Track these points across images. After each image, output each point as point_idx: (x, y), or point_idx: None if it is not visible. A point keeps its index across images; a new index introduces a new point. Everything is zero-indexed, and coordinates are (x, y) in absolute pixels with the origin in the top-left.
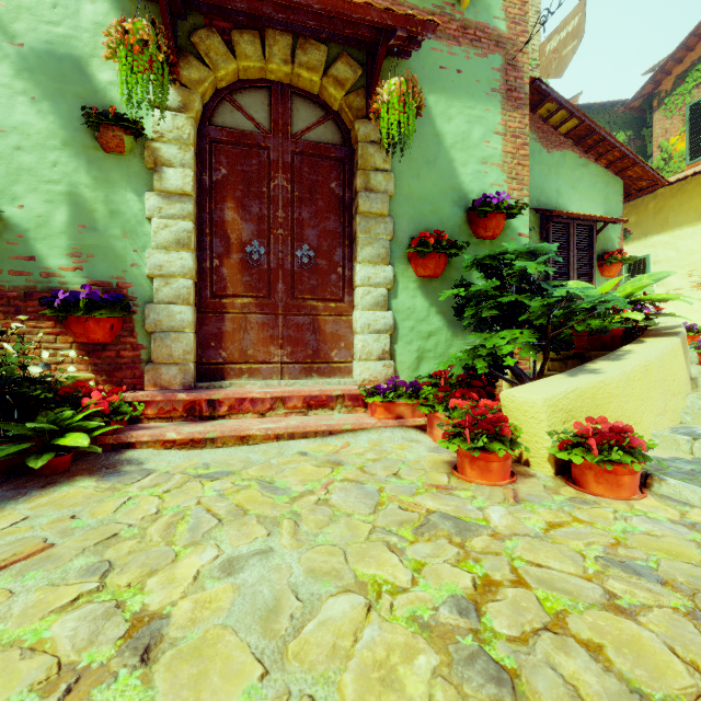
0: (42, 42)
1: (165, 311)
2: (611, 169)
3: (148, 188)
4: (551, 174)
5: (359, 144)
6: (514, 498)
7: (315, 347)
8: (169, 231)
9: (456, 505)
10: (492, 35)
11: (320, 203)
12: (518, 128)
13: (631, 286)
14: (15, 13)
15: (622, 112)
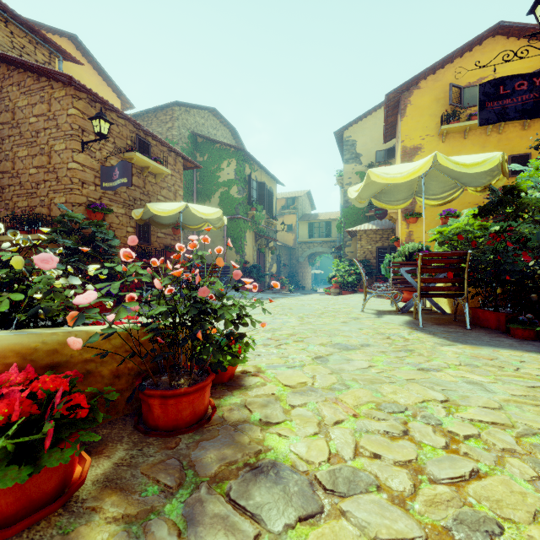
0: None
1: None
2: None
3: None
4: None
5: None
6: None
7: None
8: None
9: None
10: None
11: None
12: None
13: None
14: None
15: None
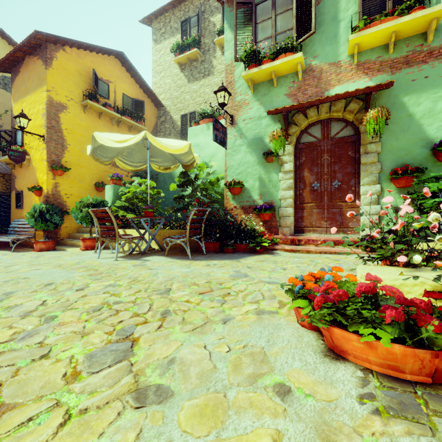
0: (252, 136)
1: (284, 210)
2: None
3: (279, 171)
4: None
5: (361, 134)
6: None
7: (341, 221)
8: (285, 184)
9: None
10: None
11: (343, 162)
12: None
13: None
14: (247, 131)
15: None
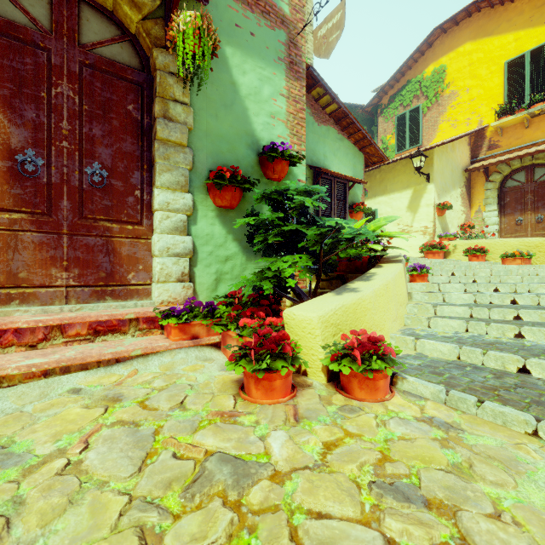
0: None
1: None
2: (357, 145)
3: None
4: (320, 142)
5: (158, 71)
6: (294, 417)
7: (110, 270)
8: None
9: (238, 438)
10: (278, 13)
11: (115, 122)
12: (298, 95)
13: (374, 225)
14: None
15: (361, 113)
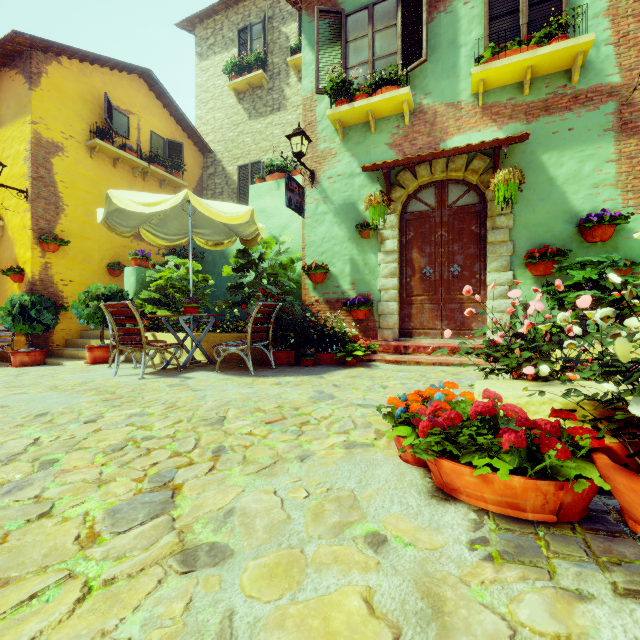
0: (341, 201)
1: (386, 305)
2: None
3: (379, 251)
4: None
5: (488, 203)
6: None
7: (462, 321)
8: (387, 269)
9: None
10: (604, 90)
11: (464, 240)
12: (634, 150)
13: None
14: (334, 193)
15: None
